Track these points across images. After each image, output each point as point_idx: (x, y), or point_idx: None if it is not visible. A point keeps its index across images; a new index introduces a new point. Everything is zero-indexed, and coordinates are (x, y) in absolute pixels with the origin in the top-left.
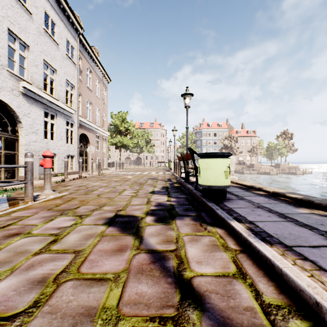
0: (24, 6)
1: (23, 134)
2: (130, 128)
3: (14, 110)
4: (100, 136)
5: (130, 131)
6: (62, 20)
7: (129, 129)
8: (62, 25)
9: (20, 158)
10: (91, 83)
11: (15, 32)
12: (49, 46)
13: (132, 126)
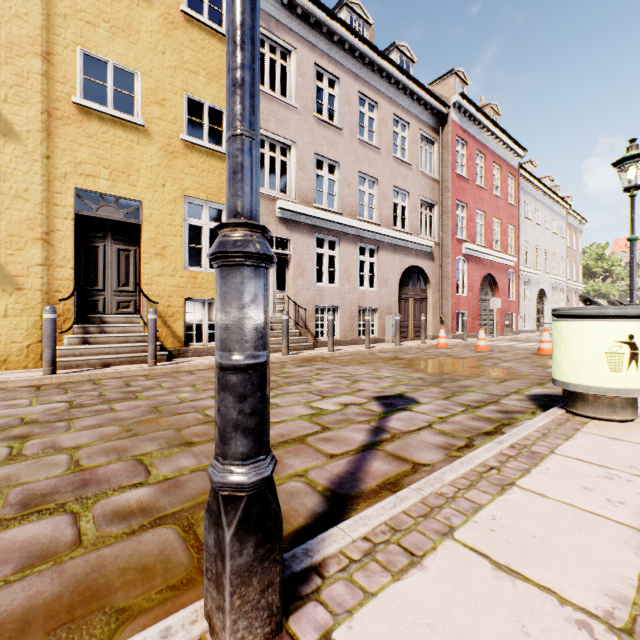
0: (547, 230)
1: (546, 304)
2: (613, 268)
3: (545, 292)
4: (576, 291)
5: (611, 272)
6: (558, 213)
7: (609, 270)
8: (558, 217)
9: (544, 318)
10: (569, 239)
11: (545, 248)
12: (554, 241)
13: (617, 266)
